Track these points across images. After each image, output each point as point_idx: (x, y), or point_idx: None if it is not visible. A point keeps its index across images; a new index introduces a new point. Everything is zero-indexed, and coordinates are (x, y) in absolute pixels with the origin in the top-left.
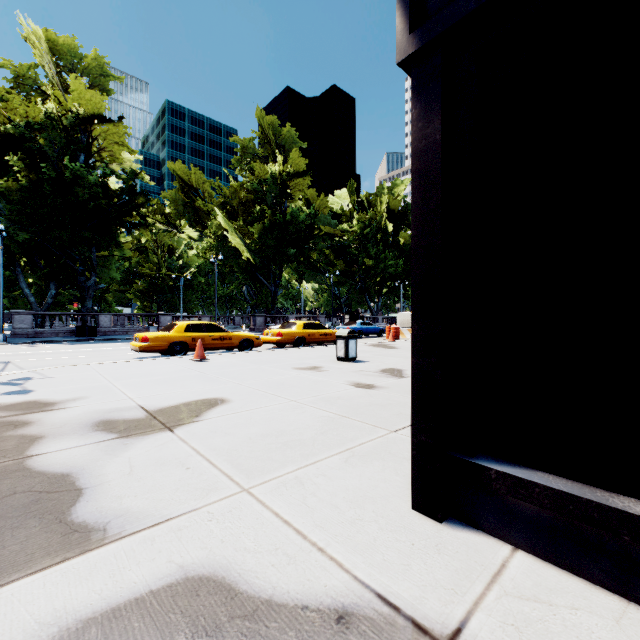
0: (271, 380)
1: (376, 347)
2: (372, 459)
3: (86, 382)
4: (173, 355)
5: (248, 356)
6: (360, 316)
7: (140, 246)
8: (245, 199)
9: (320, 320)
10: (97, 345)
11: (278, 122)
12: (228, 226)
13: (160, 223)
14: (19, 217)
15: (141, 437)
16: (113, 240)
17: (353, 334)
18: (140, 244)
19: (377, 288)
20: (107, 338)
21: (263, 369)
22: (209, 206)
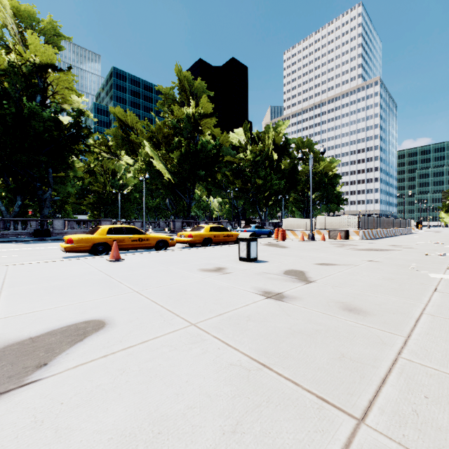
0: (174, 286)
1: (270, 246)
2: None
3: None
4: (96, 254)
5: (161, 255)
6: (253, 221)
7: (90, 169)
8: (167, 134)
9: (223, 224)
10: (44, 244)
11: (192, 76)
12: (154, 153)
13: (104, 152)
14: None
15: None
16: (66, 163)
17: (254, 236)
18: (90, 168)
19: (265, 201)
20: (56, 238)
21: (170, 271)
22: (140, 139)
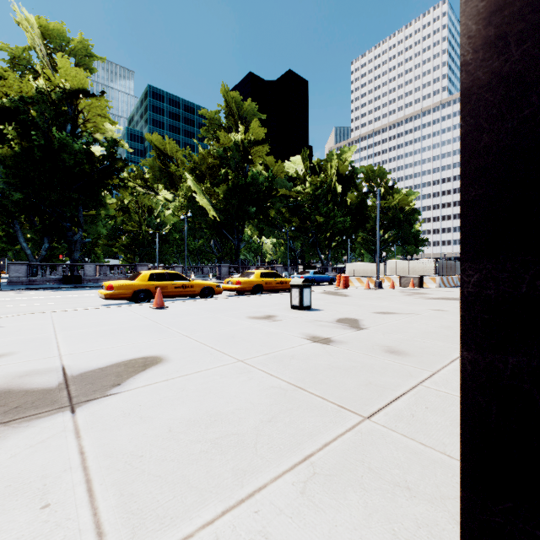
0: (222, 332)
1: (328, 295)
2: (345, 486)
3: (30, 333)
4: (137, 302)
5: (207, 303)
6: (312, 266)
7: (123, 206)
8: (212, 164)
9: (277, 270)
10: (77, 292)
11: (241, 97)
12: (197, 188)
13: (140, 186)
14: (14, 180)
15: (25, 424)
16: (98, 200)
17: (307, 283)
18: (123, 205)
19: (327, 242)
20: (89, 285)
21: (217, 318)
22: (181, 171)
